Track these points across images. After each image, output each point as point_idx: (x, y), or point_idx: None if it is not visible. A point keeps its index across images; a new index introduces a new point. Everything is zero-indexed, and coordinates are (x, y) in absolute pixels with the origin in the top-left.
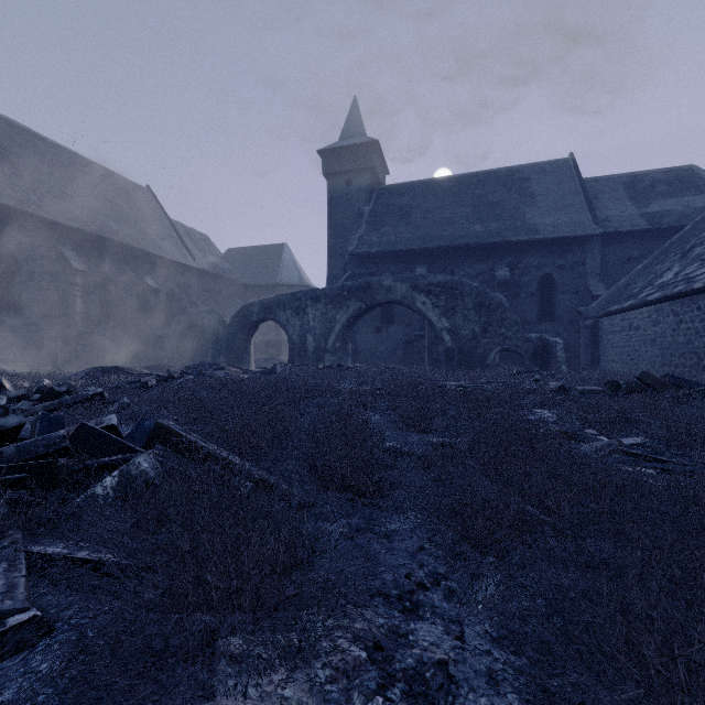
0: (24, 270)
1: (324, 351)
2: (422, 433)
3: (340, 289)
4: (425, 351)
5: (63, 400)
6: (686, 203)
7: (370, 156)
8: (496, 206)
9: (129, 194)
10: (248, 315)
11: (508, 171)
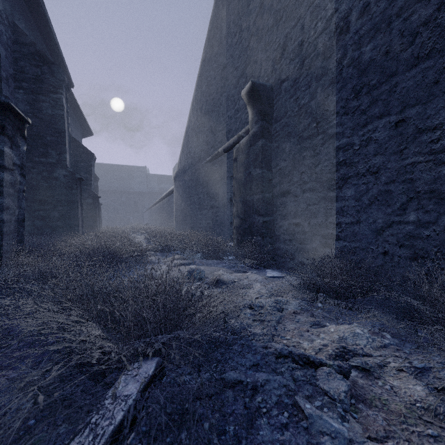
0: None
1: None
2: None
3: None
4: None
5: None
6: (168, 186)
7: None
8: (123, 178)
9: None
10: None
11: (128, 167)
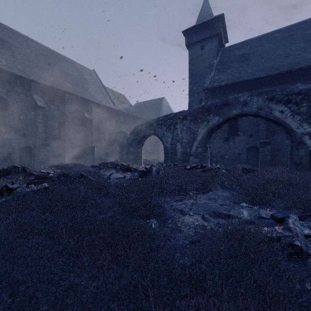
0: (11, 107)
1: (189, 155)
2: None
3: (201, 108)
4: (269, 155)
5: None
6: None
7: (217, 26)
8: None
9: (82, 72)
10: (139, 132)
11: None
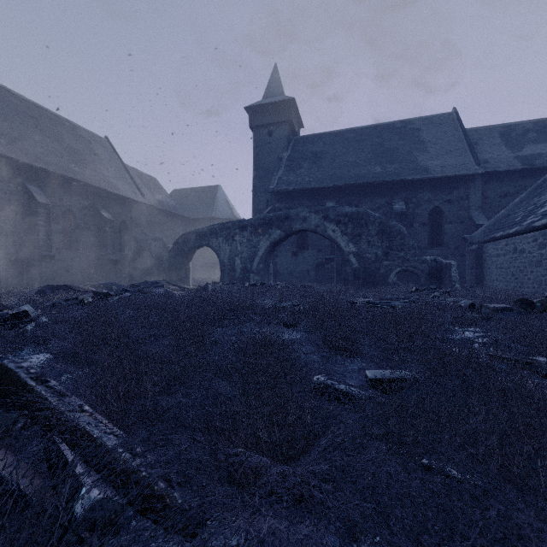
0: None
1: (249, 272)
2: (350, 359)
3: (263, 219)
4: (334, 272)
5: None
6: None
7: (288, 112)
8: (392, 151)
9: (89, 142)
10: (186, 242)
11: (402, 123)
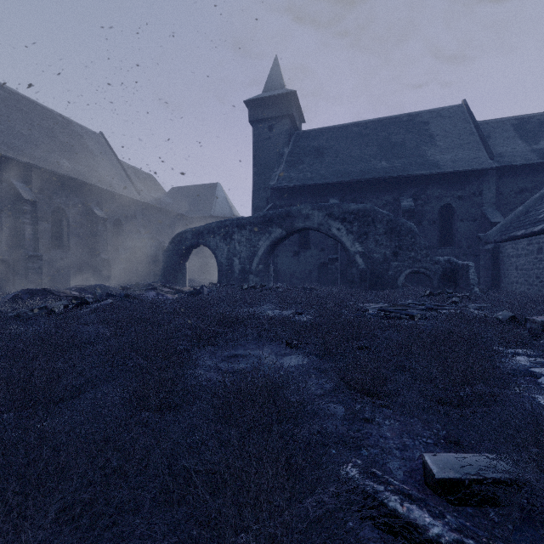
0: None
1: (248, 273)
2: (387, 417)
3: (263, 217)
4: (338, 273)
5: None
6: None
7: (289, 105)
8: (399, 146)
9: (83, 138)
10: (182, 241)
11: (408, 116)
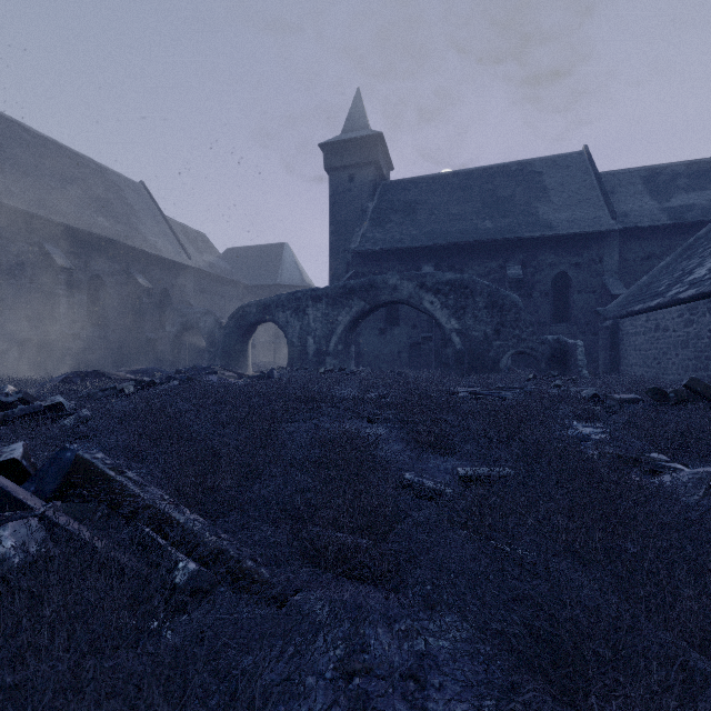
0: (4, 267)
1: (325, 354)
2: (443, 457)
3: (343, 288)
4: (432, 354)
5: (9, 412)
6: (710, 197)
7: (374, 150)
8: (506, 201)
9: (121, 189)
10: (245, 316)
11: (519, 165)
